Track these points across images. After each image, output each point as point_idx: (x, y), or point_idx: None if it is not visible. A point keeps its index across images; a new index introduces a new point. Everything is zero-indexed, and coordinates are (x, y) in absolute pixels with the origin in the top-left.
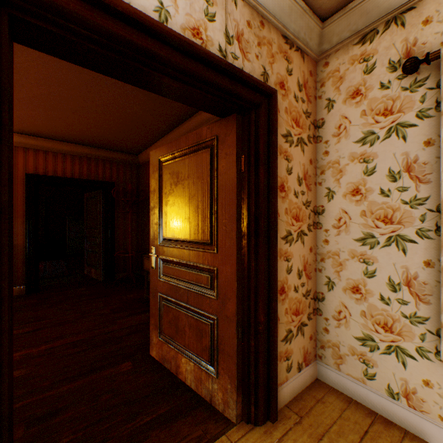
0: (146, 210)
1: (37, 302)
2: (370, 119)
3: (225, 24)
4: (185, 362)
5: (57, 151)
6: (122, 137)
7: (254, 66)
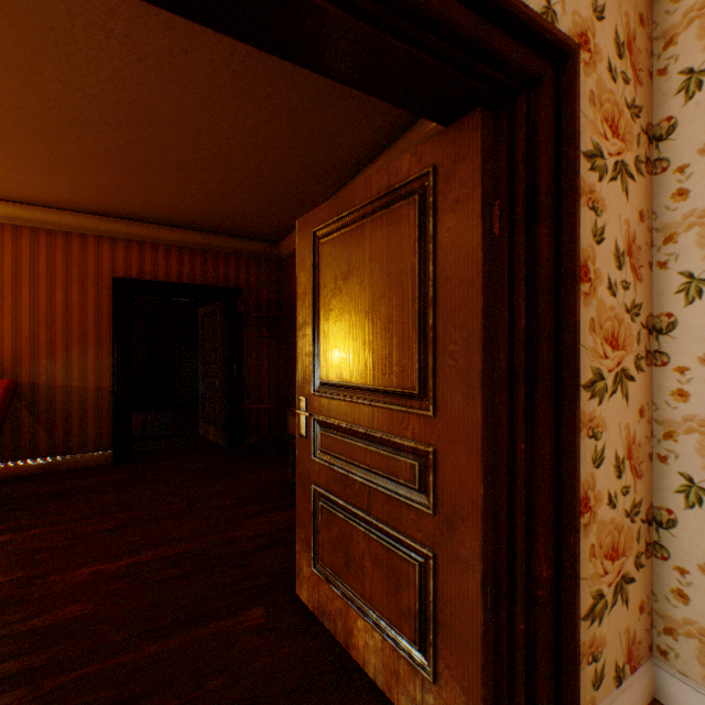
0: (291, 332)
1: (126, 477)
2: None
3: None
4: (364, 628)
5: (157, 241)
6: (254, 212)
7: None
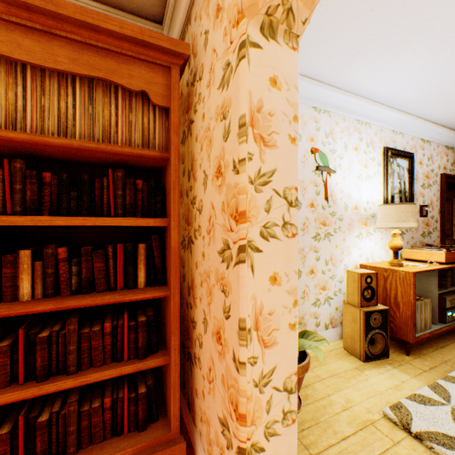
0: None
1: None
2: None
3: None
4: None
5: None
6: None
7: None
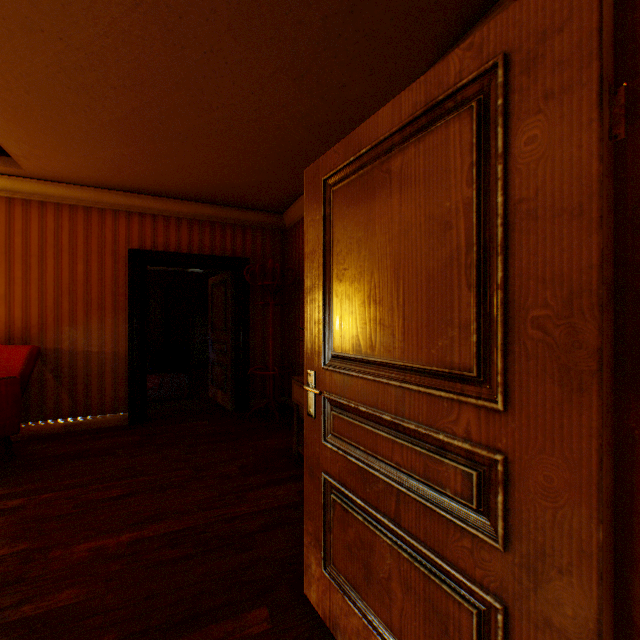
0: (295, 300)
1: (138, 440)
2: None
3: None
4: None
5: (168, 214)
6: (258, 182)
7: None
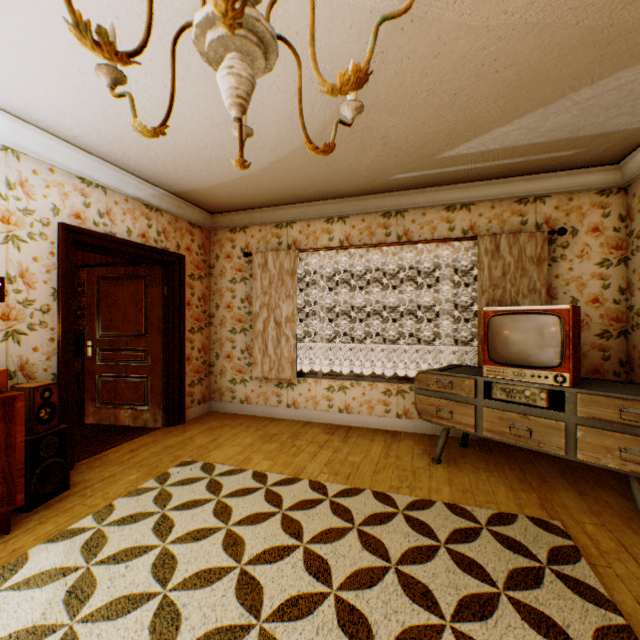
0: None
1: None
2: (235, 272)
3: (158, 227)
4: (125, 412)
5: None
6: None
7: (173, 243)
